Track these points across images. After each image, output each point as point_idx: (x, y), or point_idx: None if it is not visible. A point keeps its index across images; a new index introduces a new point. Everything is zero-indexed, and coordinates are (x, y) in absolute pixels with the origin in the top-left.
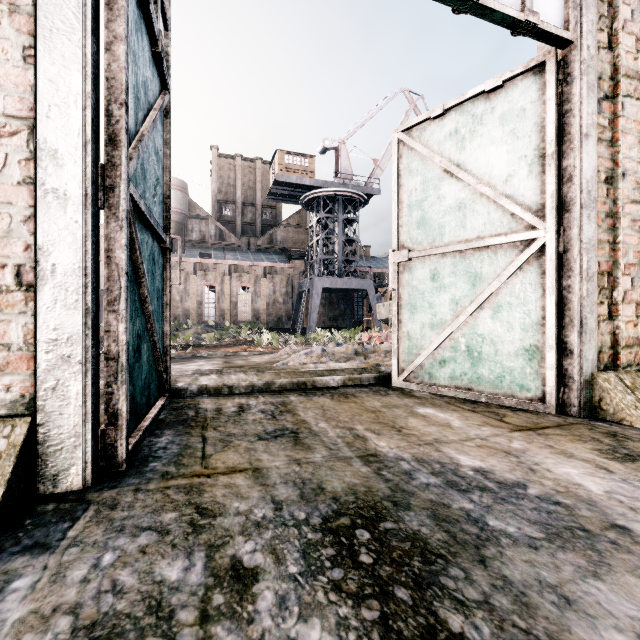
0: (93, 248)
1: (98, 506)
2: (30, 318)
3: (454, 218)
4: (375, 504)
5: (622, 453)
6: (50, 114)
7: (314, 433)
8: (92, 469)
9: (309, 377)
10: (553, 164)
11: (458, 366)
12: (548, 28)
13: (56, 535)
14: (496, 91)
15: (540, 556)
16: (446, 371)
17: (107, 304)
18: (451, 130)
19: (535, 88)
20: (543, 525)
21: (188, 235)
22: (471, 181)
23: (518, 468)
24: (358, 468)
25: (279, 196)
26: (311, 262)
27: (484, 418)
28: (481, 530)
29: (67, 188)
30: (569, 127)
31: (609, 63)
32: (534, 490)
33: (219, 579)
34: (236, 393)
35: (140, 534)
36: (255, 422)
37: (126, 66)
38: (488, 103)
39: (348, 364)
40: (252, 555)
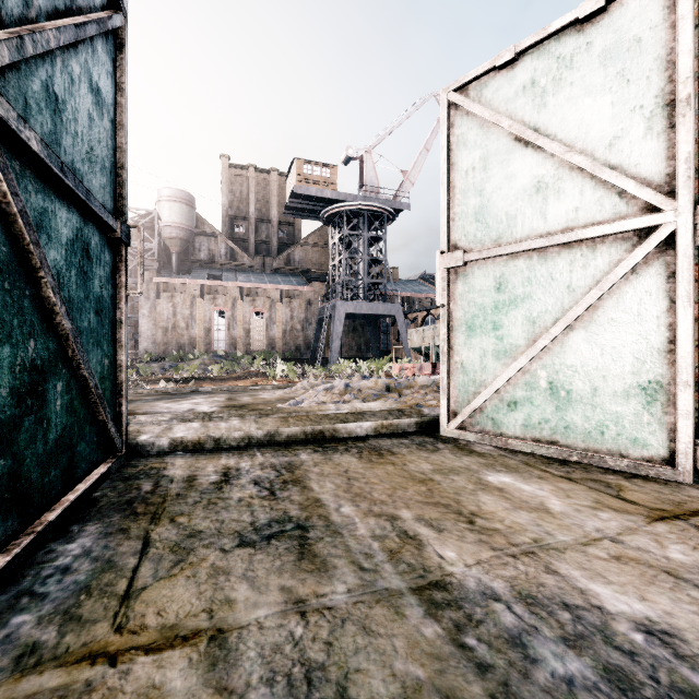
0: None
1: None
2: None
3: (530, 204)
4: None
5: None
6: None
7: (333, 529)
8: None
9: (328, 424)
10: (689, 113)
11: (536, 410)
12: None
13: None
14: (594, 18)
15: None
16: (518, 416)
17: None
18: (525, 82)
19: (657, 6)
20: None
21: (195, 254)
22: (556, 149)
23: None
24: (417, 626)
25: (297, 211)
26: (333, 285)
27: (592, 493)
28: None
29: None
30: None
31: None
32: None
33: None
34: (225, 448)
35: None
36: (241, 504)
37: None
38: (582, 37)
39: (379, 404)
40: None
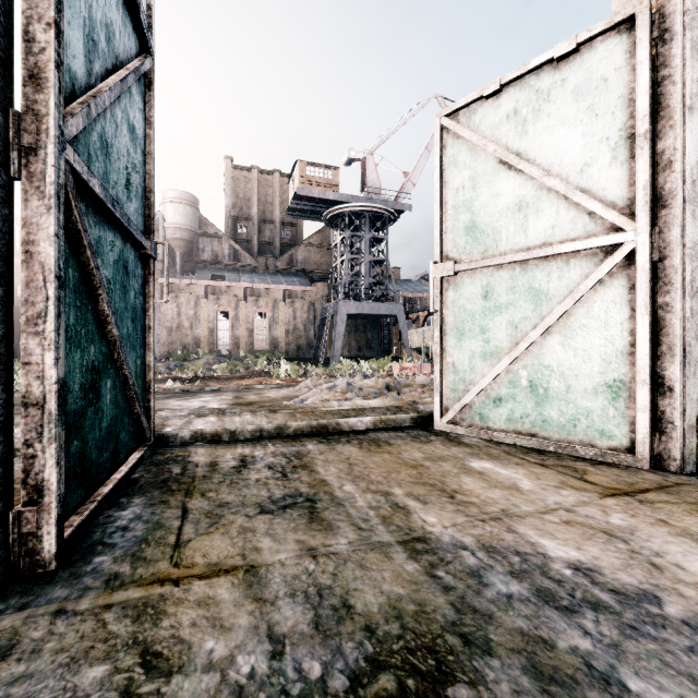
0: None
1: None
2: None
3: (513, 221)
4: (434, 641)
5: None
6: None
7: (337, 501)
8: None
9: (331, 419)
10: (646, 146)
11: (518, 406)
12: None
13: None
14: (568, 58)
15: None
16: (502, 412)
17: (26, 323)
18: (509, 111)
19: (621, 51)
20: None
21: (199, 255)
22: (535, 173)
23: (634, 563)
24: (401, 564)
25: (300, 212)
26: (335, 285)
27: (560, 476)
28: None
29: None
30: (667, 98)
31: None
32: (674, 607)
33: None
34: (240, 440)
35: None
36: (259, 484)
37: None
38: (557, 74)
39: (379, 401)
40: None
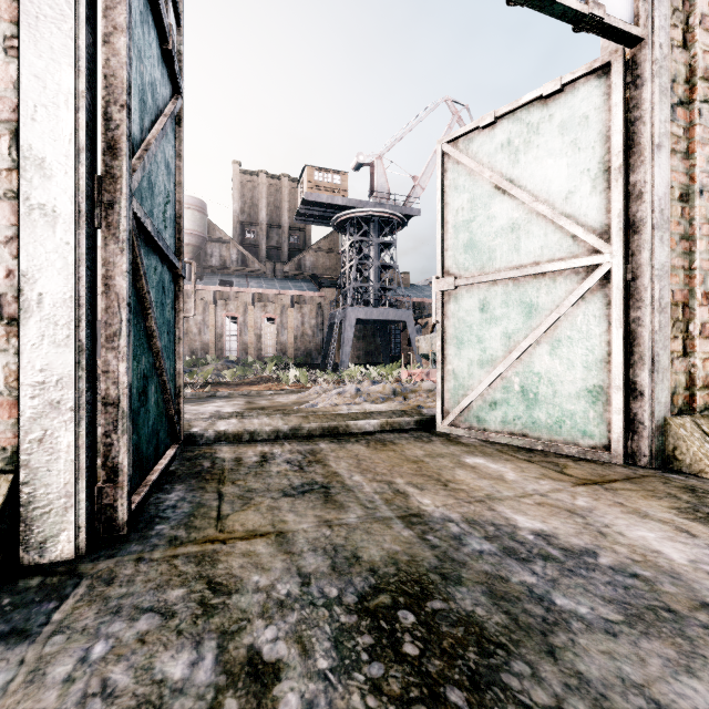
0: (88, 274)
1: (92, 580)
2: (12, 357)
3: (506, 241)
4: (420, 577)
5: (704, 512)
6: (36, 116)
7: (347, 488)
8: (86, 534)
9: (342, 421)
10: (620, 179)
11: (511, 409)
12: (615, 23)
13: (38, 619)
14: (554, 96)
15: (620, 645)
16: (497, 414)
17: (105, 340)
18: (503, 141)
19: (599, 92)
20: (620, 604)
21: (207, 260)
22: (526, 199)
23: (585, 531)
24: (399, 531)
25: (308, 217)
26: (344, 290)
27: (542, 469)
28: (547, 611)
29: (56, 204)
30: (639, 137)
31: (684, 64)
32: (606, 559)
33: (233, 677)
34: (259, 440)
35: (140, 617)
36: (280, 475)
37: (128, 62)
38: (545, 110)
39: (385, 406)
40: (273, 645)
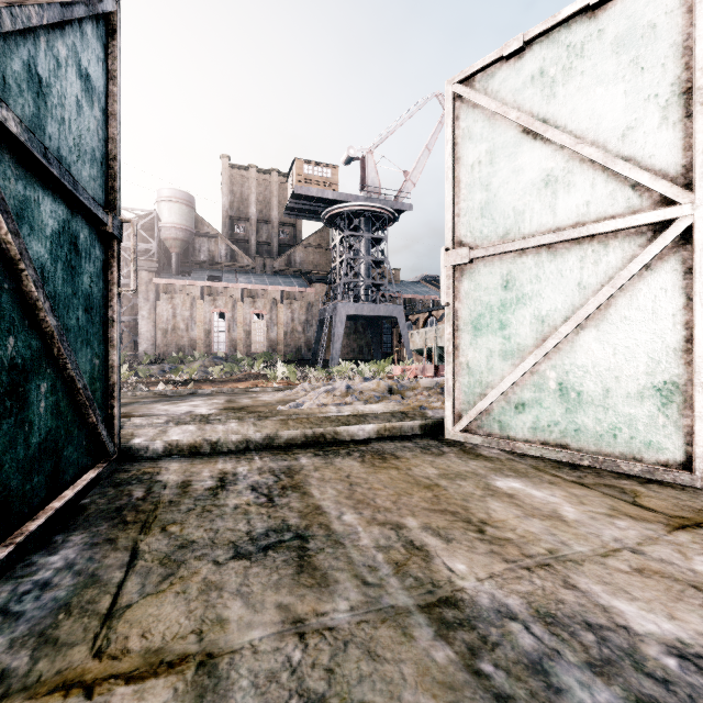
0: None
1: None
2: None
3: (538, 198)
4: None
5: None
6: None
7: (335, 538)
8: None
9: (329, 427)
10: None
11: (545, 412)
12: None
13: None
14: (606, 4)
15: None
16: (526, 419)
17: None
18: (534, 72)
19: None
20: None
21: (195, 255)
22: (566, 141)
23: None
24: (427, 649)
25: (298, 211)
26: (334, 286)
27: (607, 499)
28: None
29: None
30: None
31: None
32: None
33: None
34: (222, 452)
35: None
36: (237, 512)
37: None
38: (593, 24)
39: (382, 406)
40: None
